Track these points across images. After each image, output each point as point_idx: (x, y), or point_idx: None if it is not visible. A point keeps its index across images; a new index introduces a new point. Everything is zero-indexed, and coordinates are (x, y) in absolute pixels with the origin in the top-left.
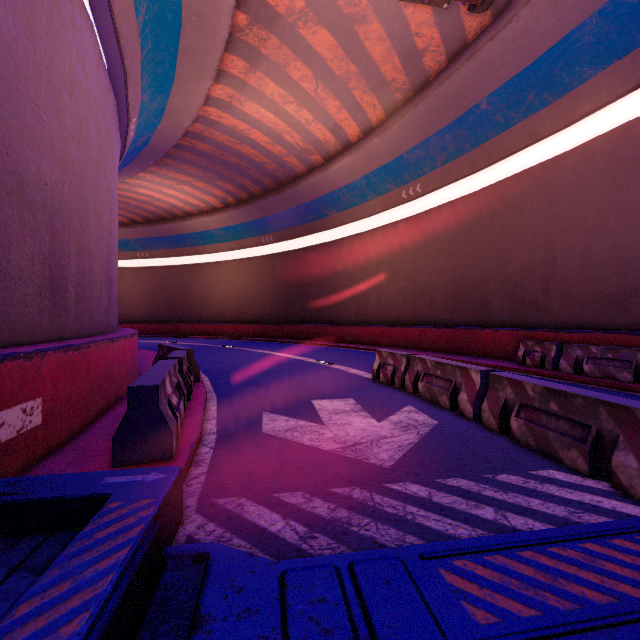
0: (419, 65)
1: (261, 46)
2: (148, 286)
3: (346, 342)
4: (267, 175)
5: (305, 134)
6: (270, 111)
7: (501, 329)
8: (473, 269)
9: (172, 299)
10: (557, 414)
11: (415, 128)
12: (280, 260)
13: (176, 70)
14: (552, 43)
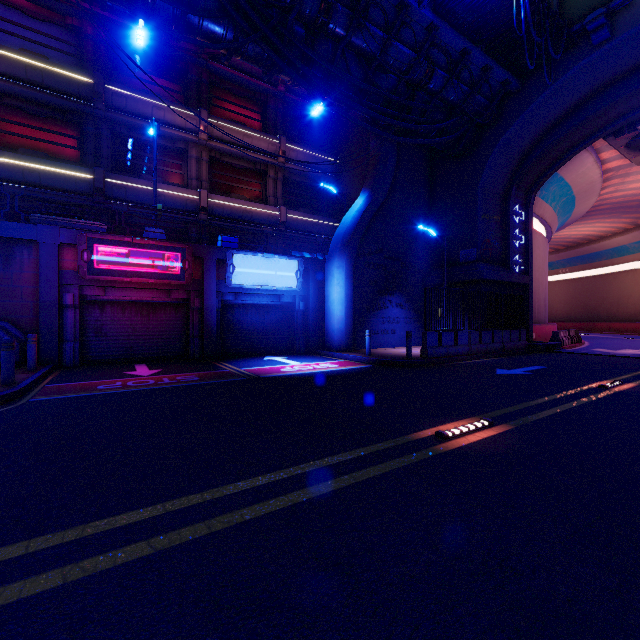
0: None
1: (628, 171)
2: (568, 294)
3: None
4: None
5: None
6: None
7: None
8: None
9: (589, 303)
10: None
11: None
12: None
13: (575, 205)
14: None
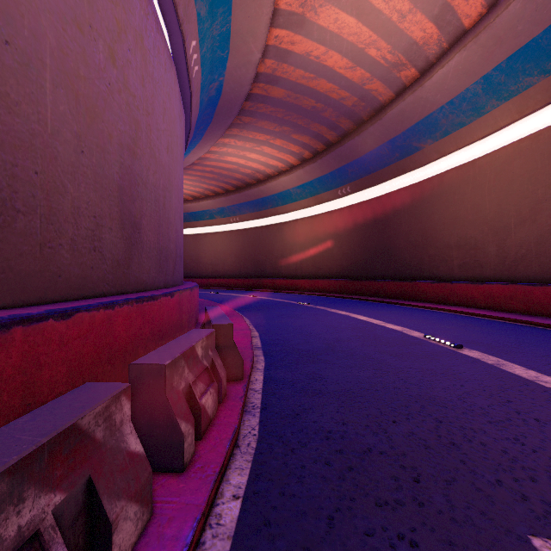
0: None
1: None
2: (238, 246)
3: (447, 303)
4: (345, 115)
5: (396, 39)
6: (351, 14)
7: None
8: None
9: (257, 257)
10: None
11: None
12: (358, 211)
13: None
14: None
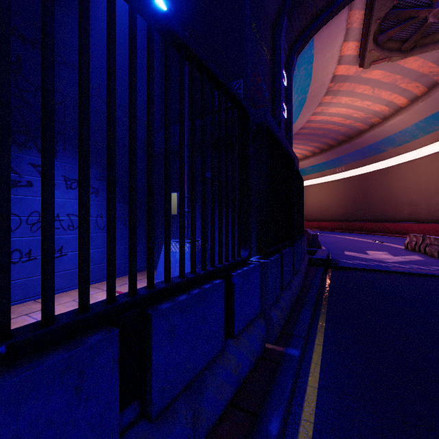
0: None
1: (340, 88)
2: None
3: (400, 234)
4: (341, 134)
5: (366, 111)
6: (344, 108)
7: None
8: None
9: None
10: None
11: None
12: (349, 181)
13: (300, 114)
14: None
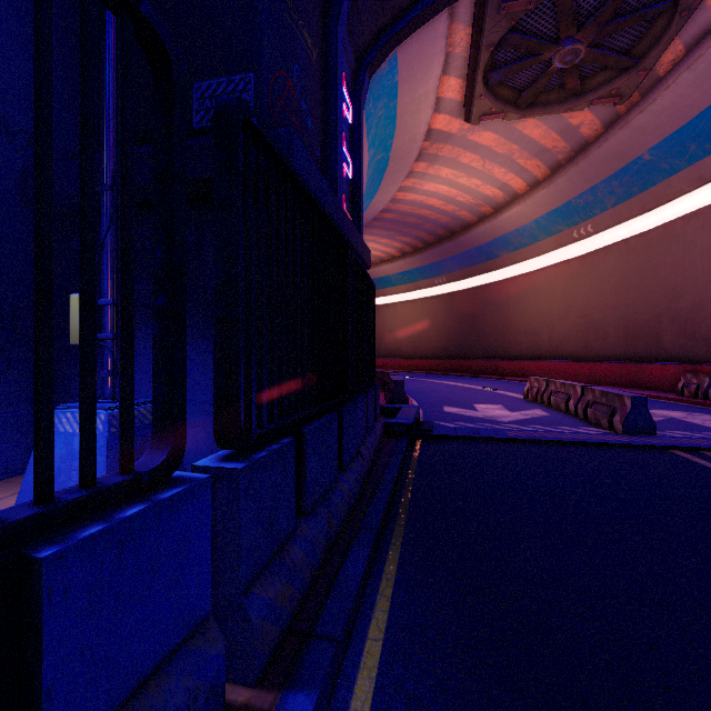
0: (577, 134)
1: (438, 152)
2: None
3: (517, 376)
4: (441, 227)
5: (475, 194)
6: (444, 185)
7: (669, 363)
8: (645, 305)
9: None
10: (603, 404)
11: (580, 179)
12: (452, 299)
13: (380, 185)
14: (702, 108)
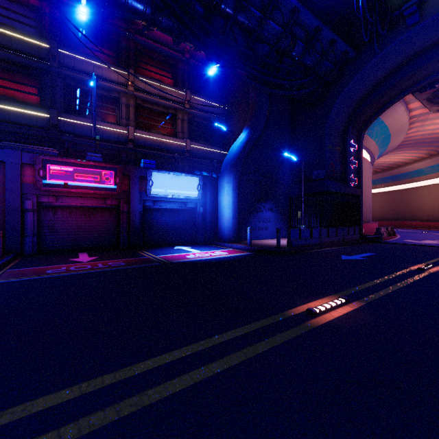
0: None
1: (426, 117)
2: (383, 202)
3: None
4: None
5: None
6: None
7: None
8: None
9: (397, 208)
10: None
11: None
12: None
13: (390, 140)
14: None
